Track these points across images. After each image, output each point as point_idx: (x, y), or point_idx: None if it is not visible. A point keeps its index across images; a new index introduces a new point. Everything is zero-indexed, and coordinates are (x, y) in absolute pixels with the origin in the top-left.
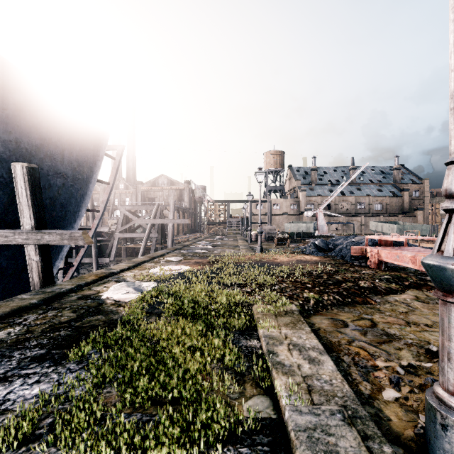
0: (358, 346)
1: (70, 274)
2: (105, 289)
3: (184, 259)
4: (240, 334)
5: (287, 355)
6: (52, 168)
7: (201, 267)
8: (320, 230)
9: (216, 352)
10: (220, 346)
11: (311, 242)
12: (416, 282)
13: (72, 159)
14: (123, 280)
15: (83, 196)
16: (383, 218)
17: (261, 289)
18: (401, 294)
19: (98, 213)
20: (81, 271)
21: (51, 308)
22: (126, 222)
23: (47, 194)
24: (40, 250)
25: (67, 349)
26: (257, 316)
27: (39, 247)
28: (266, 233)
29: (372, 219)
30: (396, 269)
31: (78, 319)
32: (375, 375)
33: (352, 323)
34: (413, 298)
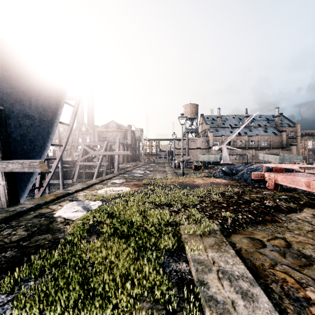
0: (282, 271)
1: (40, 193)
2: (59, 208)
3: (126, 181)
4: (170, 255)
5: (218, 287)
6: (22, 111)
7: (137, 188)
8: (224, 159)
9: (147, 280)
10: (151, 273)
11: (220, 169)
12: (309, 202)
13: (38, 105)
14: (75, 199)
15: (48, 134)
16: (268, 151)
17: (185, 209)
18: (300, 212)
19: (61, 147)
20: (52, 189)
21: (8, 227)
22: (85, 154)
23: (18, 132)
24: (5, 176)
25: (5, 274)
26: (184, 236)
27: (5, 174)
28: (186, 162)
29: (260, 152)
30: (288, 190)
31: (27, 238)
32: (313, 313)
33: (268, 242)
34: (311, 216)
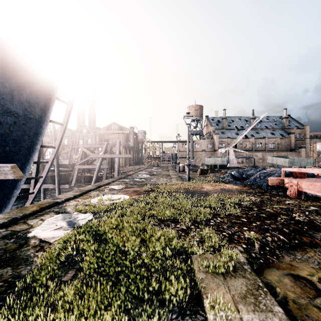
0: None
1: (31, 200)
2: (39, 223)
3: (125, 187)
4: (180, 314)
5: None
6: (1, 107)
7: (137, 197)
8: (230, 162)
9: None
10: None
11: (229, 173)
12: None
13: (22, 100)
14: (63, 211)
15: (36, 134)
16: (276, 154)
17: (196, 226)
18: None
19: (53, 149)
20: (48, 194)
21: None
22: (84, 157)
23: None
24: None
25: None
26: (199, 276)
27: None
28: (191, 165)
29: (268, 155)
30: (312, 199)
31: None
32: None
33: None
34: None
